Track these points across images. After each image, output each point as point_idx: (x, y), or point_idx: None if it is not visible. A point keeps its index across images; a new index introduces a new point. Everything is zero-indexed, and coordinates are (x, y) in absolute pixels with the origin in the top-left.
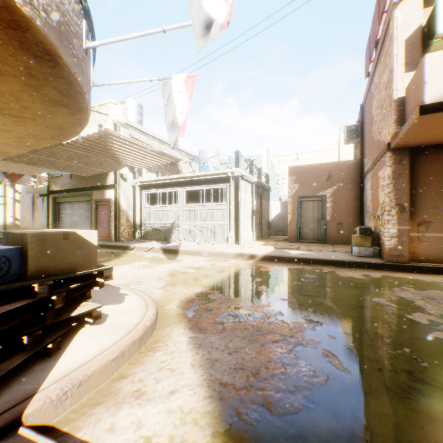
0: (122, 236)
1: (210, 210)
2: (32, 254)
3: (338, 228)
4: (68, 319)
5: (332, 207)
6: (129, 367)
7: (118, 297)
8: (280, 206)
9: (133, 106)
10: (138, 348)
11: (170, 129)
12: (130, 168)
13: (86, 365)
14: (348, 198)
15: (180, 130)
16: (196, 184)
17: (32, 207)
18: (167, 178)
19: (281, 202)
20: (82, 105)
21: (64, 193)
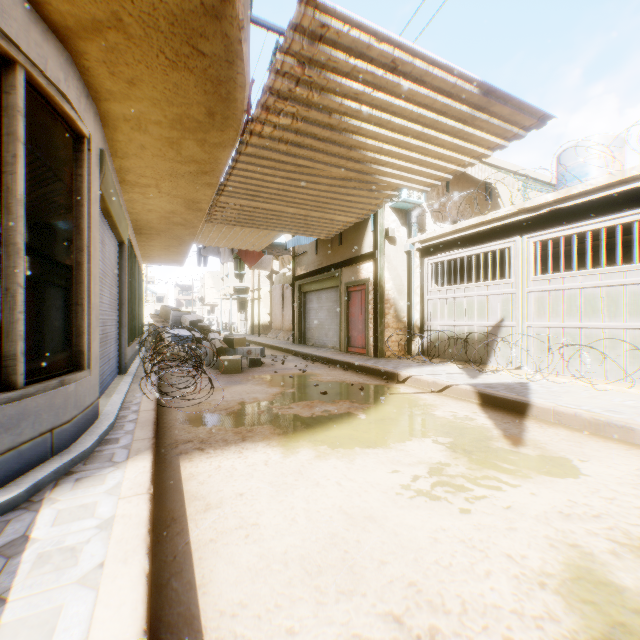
0: (386, 348)
1: (624, 287)
2: None
3: None
4: None
5: None
6: None
7: None
8: None
9: None
10: None
11: None
12: (401, 218)
13: None
14: None
15: None
16: (569, 219)
17: (281, 301)
18: (481, 220)
19: None
20: None
21: (308, 278)
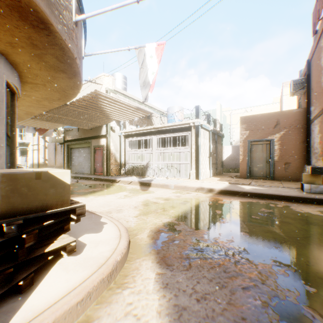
0: (111, 172)
1: (175, 153)
2: (2, 193)
3: (285, 167)
4: (41, 255)
5: (279, 149)
6: (96, 307)
7: (98, 226)
8: (231, 149)
9: (119, 78)
10: (106, 284)
11: (144, 87)
12: (117, 122)
13: (49, 310)
14: (294, 141)
15: (152, 88)
16: (165, 133)
17: (55, 151)
18: (143, 129)
19: (232, 146)
20: (75, 70)
21: (74, 141)
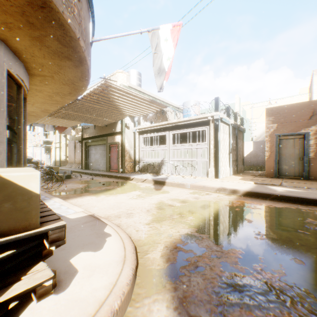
0: (126, 169)
1: (192, 149)
2: None
3: None
4: None
5: (316, 144)
6: None
7: (100, 239)
8: (252, 145)
9: (134, 75)
10: None
11: (158, 75)
12: (132, 119)
13: None
14: None
15: (166, 75)
16: (180, 128)
17: (74, 149)
18: (158, 124)
19: (253, 142)
20: (80, 55)
21: (90, 139)
